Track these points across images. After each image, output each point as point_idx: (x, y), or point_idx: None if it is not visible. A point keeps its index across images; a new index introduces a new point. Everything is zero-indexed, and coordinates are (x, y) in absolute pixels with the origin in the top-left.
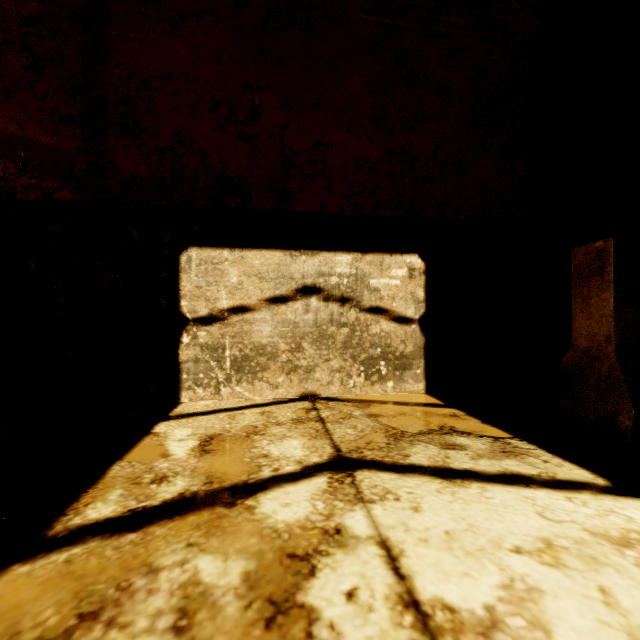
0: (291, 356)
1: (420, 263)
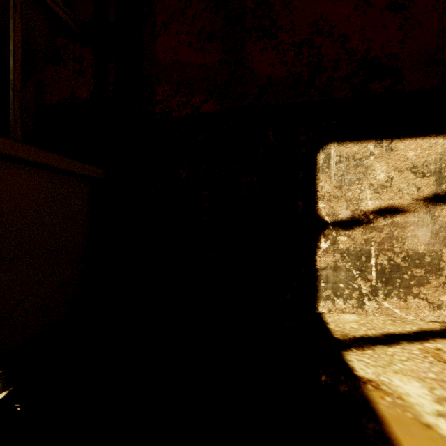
0: None
1: None
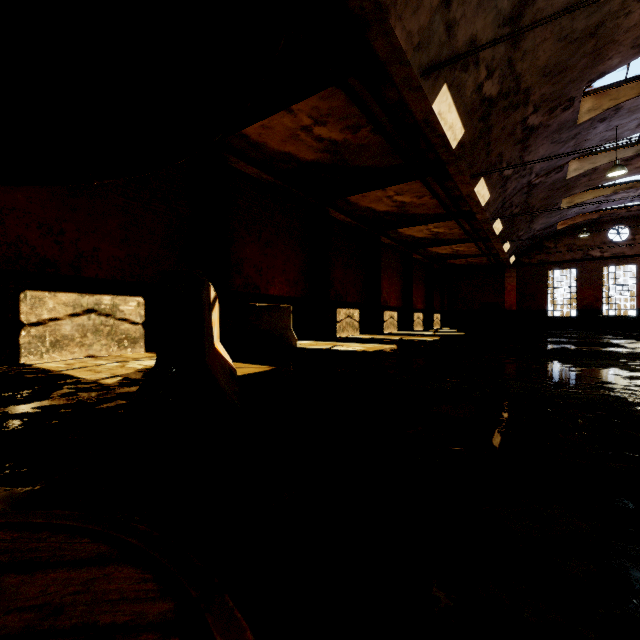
0: (82, 339)
1: (143, 300)
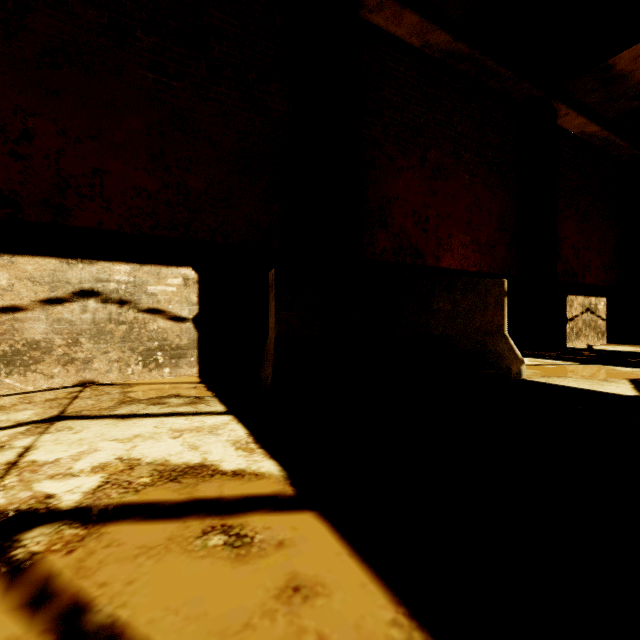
0: (68, 350)
1: (194, 274)
